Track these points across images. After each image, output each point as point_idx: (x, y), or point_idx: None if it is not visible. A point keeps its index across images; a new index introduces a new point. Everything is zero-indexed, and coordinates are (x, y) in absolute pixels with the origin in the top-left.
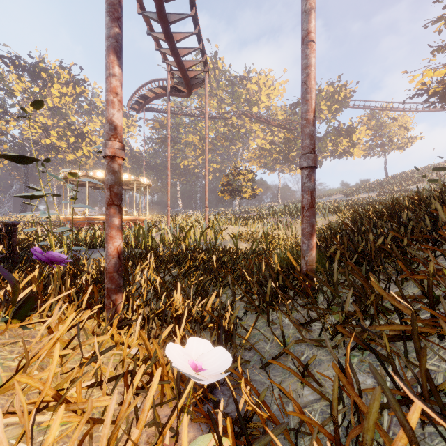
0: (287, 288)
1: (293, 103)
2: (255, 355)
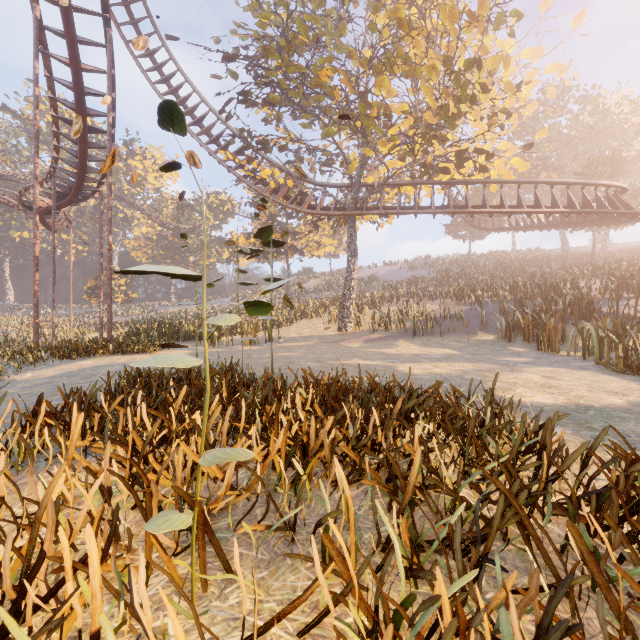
0: None
1: (179, 205)
2: None
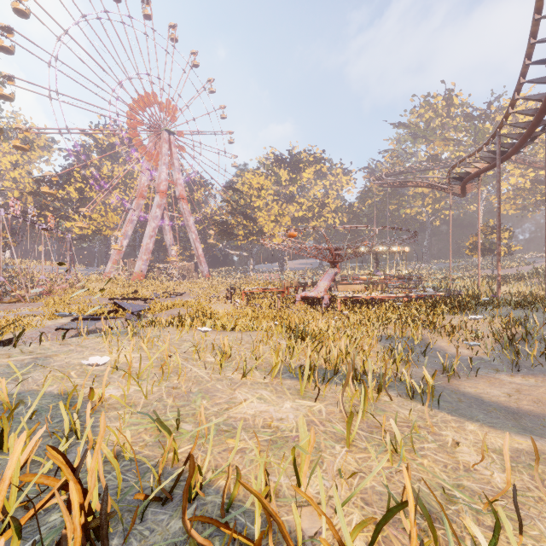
0: None
1: None
2: None
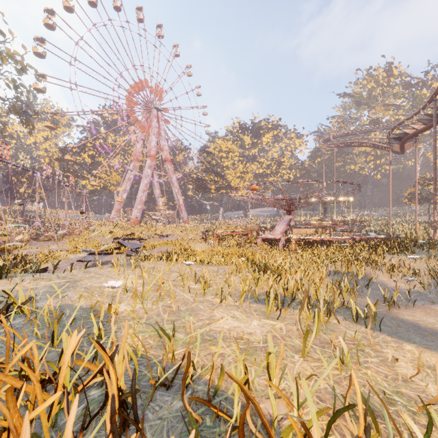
0: None
1: None
2: None
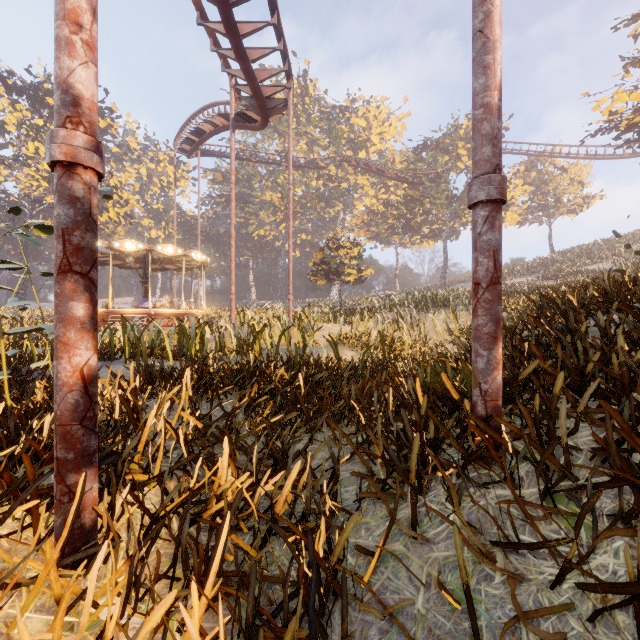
0: (441, 442)
1: (418, 145)
2: (392, 627)
